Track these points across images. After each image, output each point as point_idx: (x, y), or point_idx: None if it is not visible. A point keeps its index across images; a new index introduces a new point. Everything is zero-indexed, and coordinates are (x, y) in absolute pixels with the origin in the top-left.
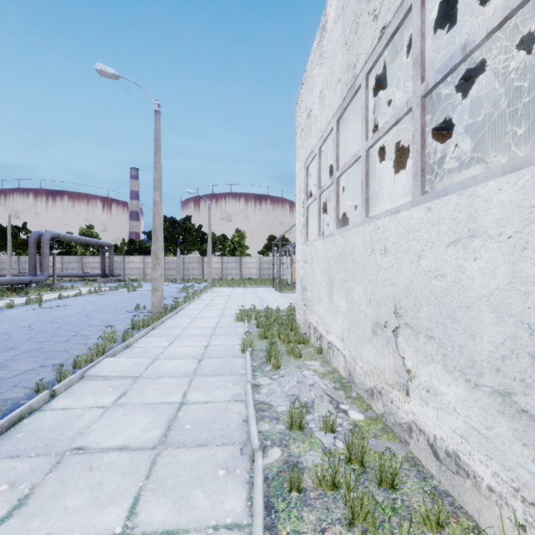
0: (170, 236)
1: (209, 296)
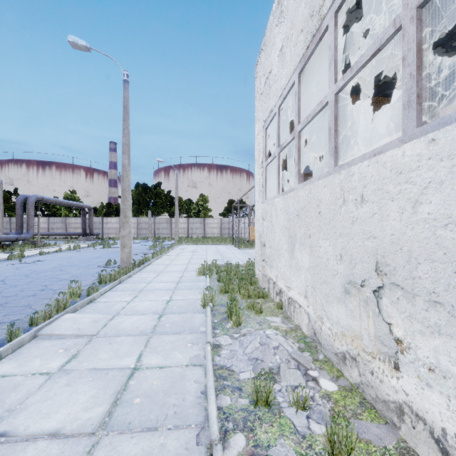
0: (143, 200)
1: (175, 252)
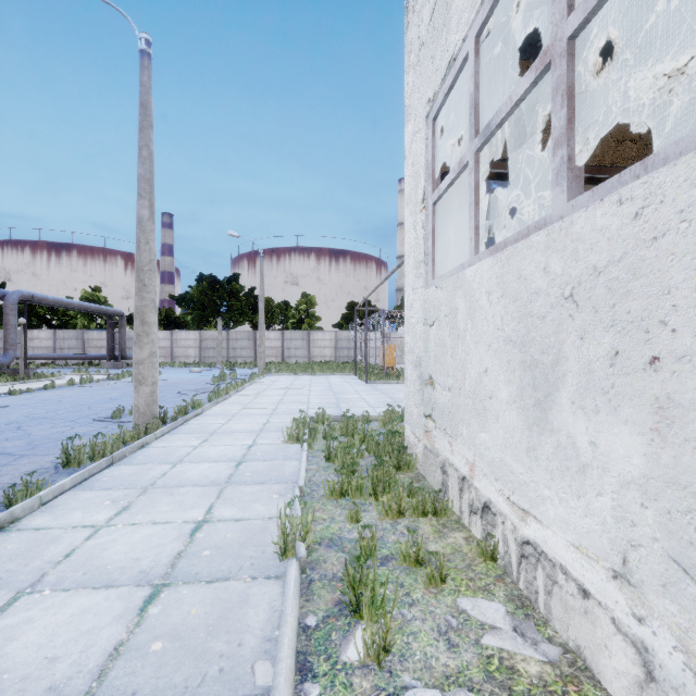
0: (210, 303)
1: (255, 389)
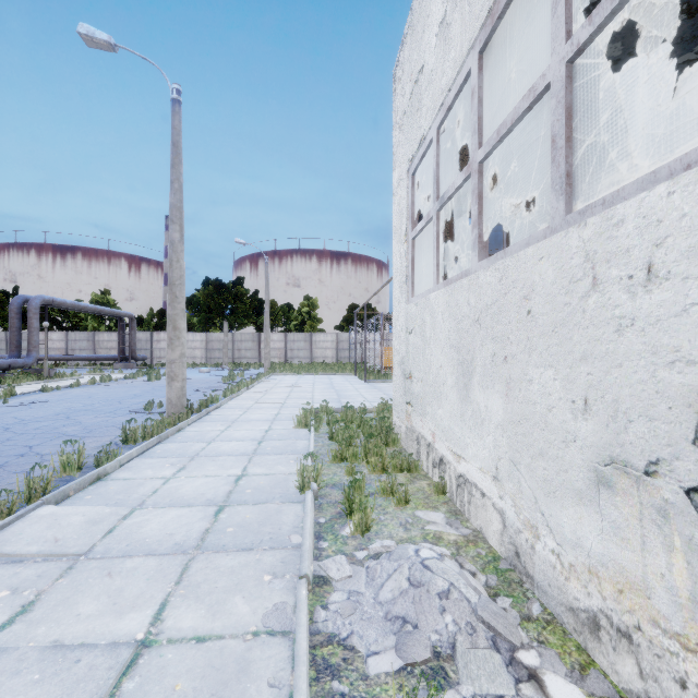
0: (215, 305)
1: (263, 387)
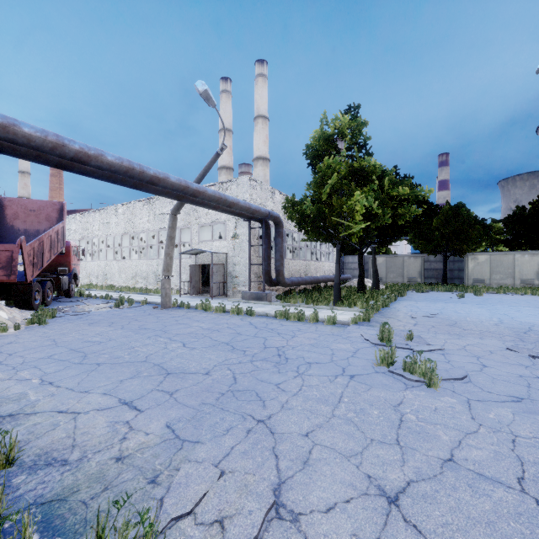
0: None
1: None
